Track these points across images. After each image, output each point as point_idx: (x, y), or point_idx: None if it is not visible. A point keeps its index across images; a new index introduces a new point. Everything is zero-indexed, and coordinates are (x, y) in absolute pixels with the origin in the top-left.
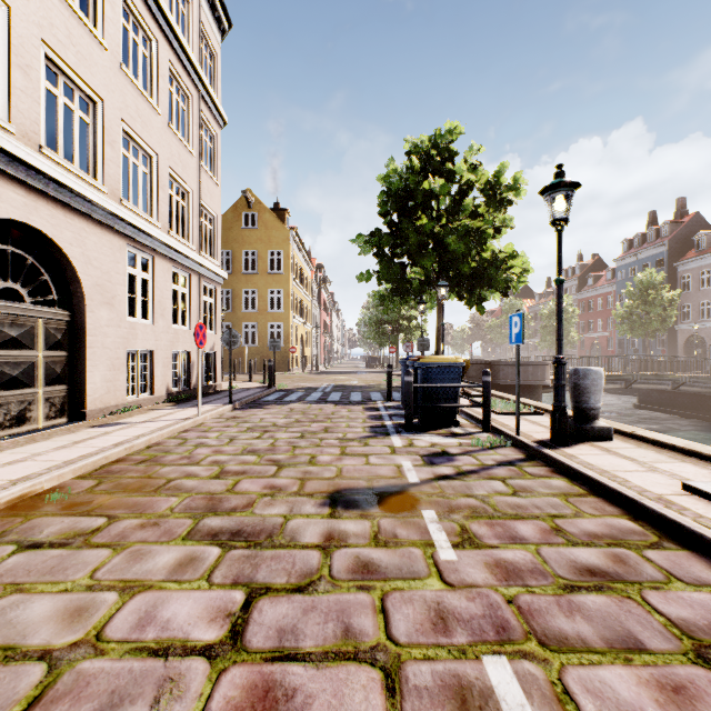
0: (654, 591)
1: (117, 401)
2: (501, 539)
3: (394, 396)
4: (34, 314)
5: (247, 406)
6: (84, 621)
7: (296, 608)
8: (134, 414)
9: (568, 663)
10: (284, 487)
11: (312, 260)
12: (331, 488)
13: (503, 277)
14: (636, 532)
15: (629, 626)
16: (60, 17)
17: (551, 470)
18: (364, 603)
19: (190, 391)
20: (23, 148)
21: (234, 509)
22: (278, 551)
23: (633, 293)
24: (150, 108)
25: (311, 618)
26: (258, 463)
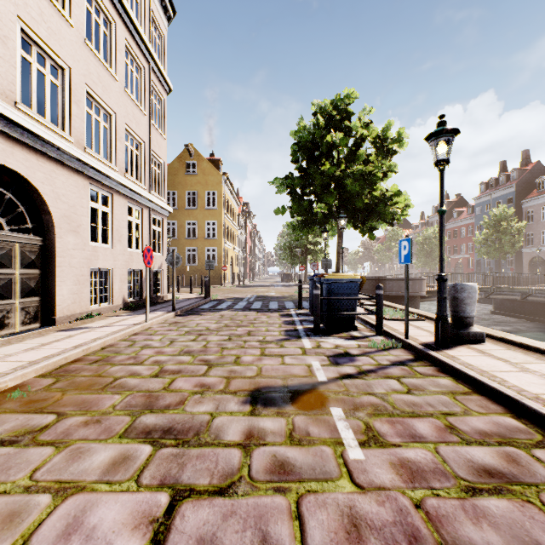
0: None
1: (81, 309)
2: (402, 437)
3: (304, 304)
4: (12, 240)
5: (186, 313)
6: (14, 528)
7: (216, 513)
8: (95, 320)
9: None
10: (213, 385)
11: (240, 199)
12: (252, 386)
13: (390, 210)
14: (521, 430)
15: (536, 535)
16: None
17: (437, 369)
18: (281, 508)
19: (142, 301)
20: (0, 103)
21: (168, 406)
22: (203, 450)
23: (489, 224)
24: (109, 75)
25: (230, 525)
26: (192, 363)
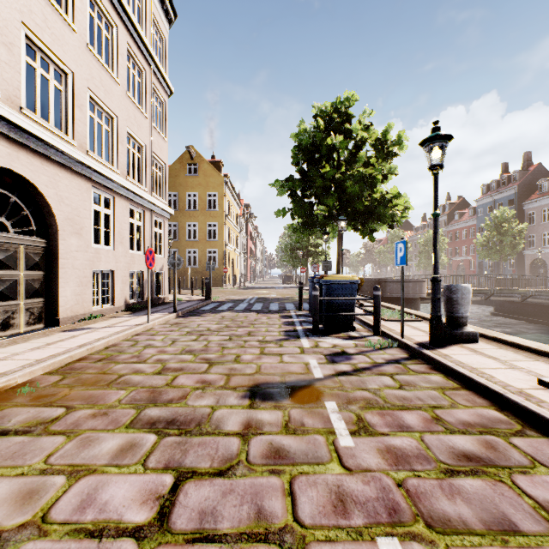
0: (522, 475)
1: (84, 311)
2: (391, 427)
3: (304, 306)
4: (17, 242)
5: (188, 314)
6: (34, 503)
7: (216, 491)
8: (98, 321)
9: (452, 545)
10: (213, 381)
11: (241, 200)
12: (251, 382)
13: (390, 213)
14: (502, 421)
15: (503, 508)
16: (38, 5)
17: (430, 367)
18: (275, 486)
19: (144, 302)
20: (7, 108)
21: (171, 400)
22: (204, 438)
23: (490, 226)
24: (111, 79)
25: (229, 500)
26: (193, 361)
